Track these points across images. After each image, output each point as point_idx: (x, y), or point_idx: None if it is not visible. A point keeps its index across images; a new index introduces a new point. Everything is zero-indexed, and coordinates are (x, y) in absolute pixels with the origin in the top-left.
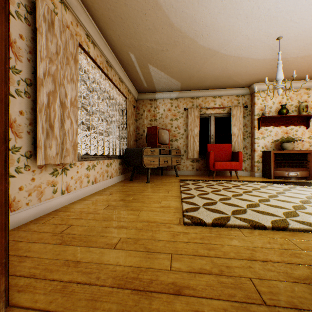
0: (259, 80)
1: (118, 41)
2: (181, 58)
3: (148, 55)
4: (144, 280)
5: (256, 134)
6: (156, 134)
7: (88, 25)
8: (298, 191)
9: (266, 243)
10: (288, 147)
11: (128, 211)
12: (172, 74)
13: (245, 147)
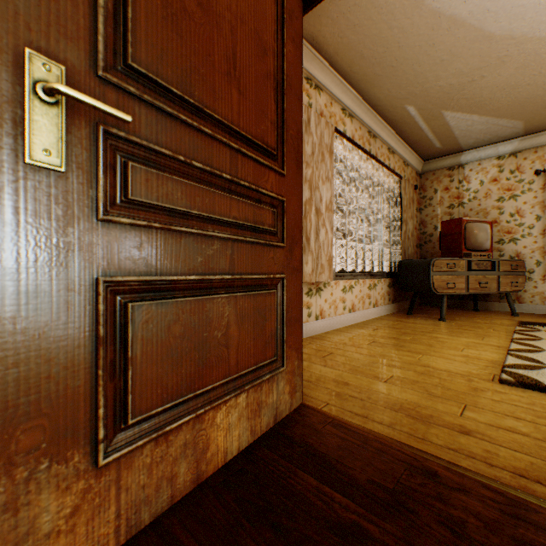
0: None
1: (386, 98)
2: (517, 78)
3: (441, 99)
4: (421, 413)
5: None
6: (460, 233)
7: (344, 96)
8: None
9: None
10: None
11: (402, 352)
12: (499, 112)
13: None
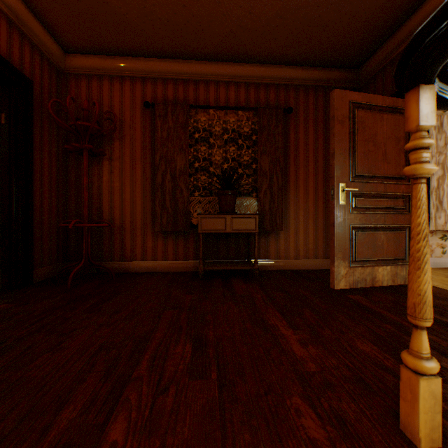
0: None
1: None
2: None
3: None
4: None
5: None
6: None
7: None
8: None
9: None
10: None
11: None
12: None
13: None
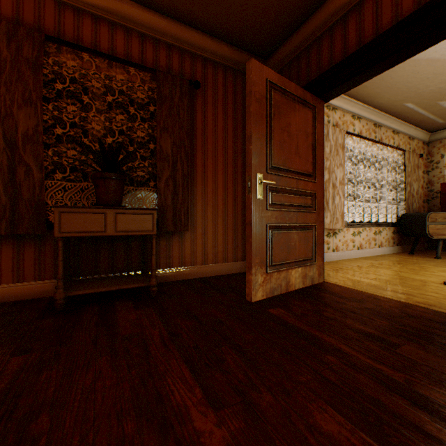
0: None
1: (386, 102)
2: None
3: (433, 96)
4: (383, 288)
5: None
6: None
7: (353, 108)
8: None
9: None
10: None
11: (389, 270)
12: None
13: None
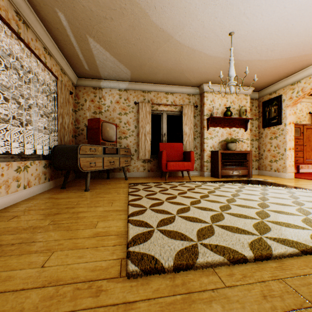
0: (208, 81)
1: None
2: (130, 35)
3: (86, 21)
4: None
5: (205, 134)
6: (99, 128)
7: None
8: (248, 191)
9: (261, 298)
10: (233, 148)
11: (27, 256)
12: (120, 58)
13: (195, 147)
